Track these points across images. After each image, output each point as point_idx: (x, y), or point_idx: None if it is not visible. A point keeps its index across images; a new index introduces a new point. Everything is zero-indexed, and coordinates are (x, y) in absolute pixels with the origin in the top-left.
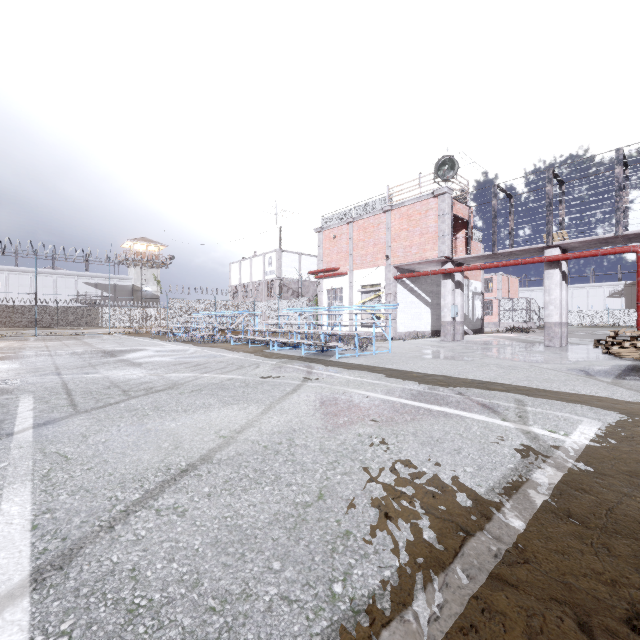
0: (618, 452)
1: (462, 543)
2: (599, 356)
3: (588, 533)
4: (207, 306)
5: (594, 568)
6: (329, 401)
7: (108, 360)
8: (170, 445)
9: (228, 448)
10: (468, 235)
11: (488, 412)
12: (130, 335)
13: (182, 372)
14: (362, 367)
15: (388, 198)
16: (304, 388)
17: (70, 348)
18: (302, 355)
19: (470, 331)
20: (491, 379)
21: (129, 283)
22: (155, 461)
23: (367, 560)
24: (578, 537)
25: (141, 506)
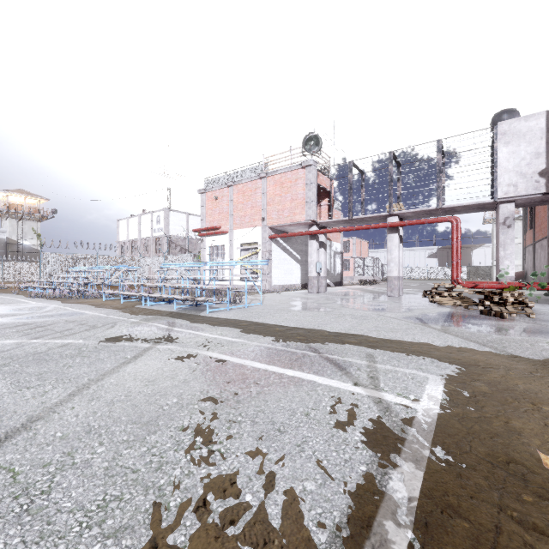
0: (469, 422)
1: None
2: (427, 304)
3: None
4: (88, 261)
5: None
6: (169, 372)
7: None
8: None
9: None
10: (330, 203)
11: (341, 374)
12: None
13: (7, 338)
14: (229, 322)
15: (264, 166)
16: (149, 353)
17: None
18: (173, 310)
19: (332, 284)
20: (346, 331)
21: (2, 236)
22: None
23: None
24: None
25: None
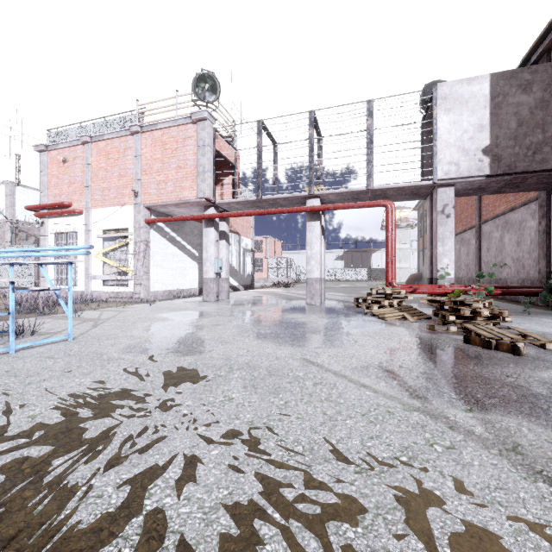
0: None
1: None
2: (366, 319)
3: None
4: None
5: None
6: None
7: None
8: None
9: None
10: (235, 181)
11: None
12: None
13: None
14: None
15: (138, 117)
16: None
17: None
18: None
19: (241, 287)
20: None
21: None
22: None
23: None
24: None
25: None
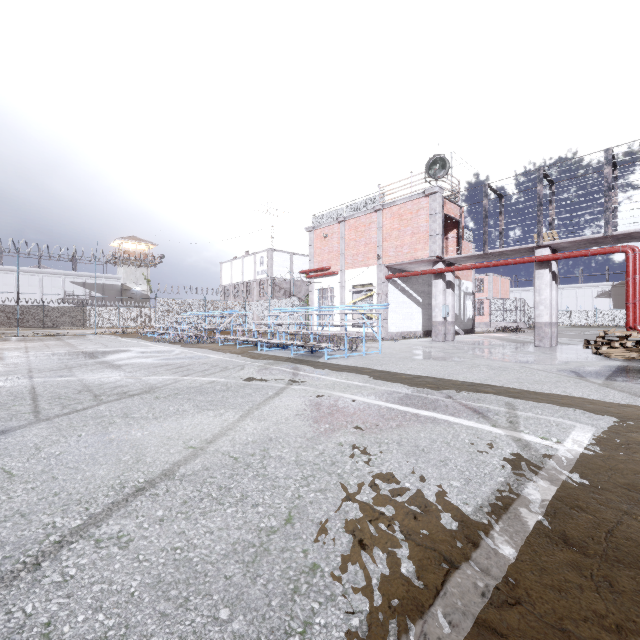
0: (614, 462)
1: (445, 579)
2: (589, 356)
3: (587, 563)
4: (197, 306)
5: (596, 610)
6: (312, 406)
7: (87, 362)
8: (131, 458)
9: (195, 461)
10: (459, 235)
11: (477, 417)
12: (117, 335)
13: (162, 375)
14: (350, 368)
15: (379, 197)
16: (287, 392)
17: (50, 349)
18: (290, 356)
19: (461, 331)
20: (481, 381)
21: (118, 282)
22: (110, 477)
23: (333, 604)
24: (576, 568)
25: (79, 535)
